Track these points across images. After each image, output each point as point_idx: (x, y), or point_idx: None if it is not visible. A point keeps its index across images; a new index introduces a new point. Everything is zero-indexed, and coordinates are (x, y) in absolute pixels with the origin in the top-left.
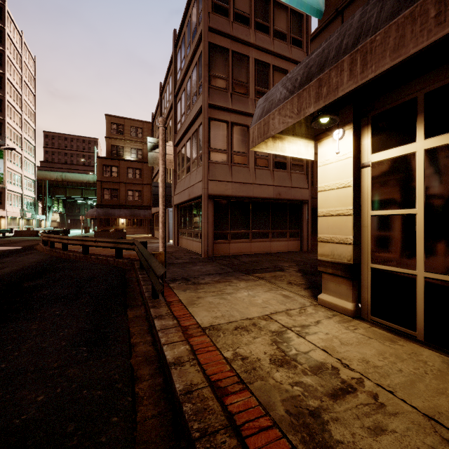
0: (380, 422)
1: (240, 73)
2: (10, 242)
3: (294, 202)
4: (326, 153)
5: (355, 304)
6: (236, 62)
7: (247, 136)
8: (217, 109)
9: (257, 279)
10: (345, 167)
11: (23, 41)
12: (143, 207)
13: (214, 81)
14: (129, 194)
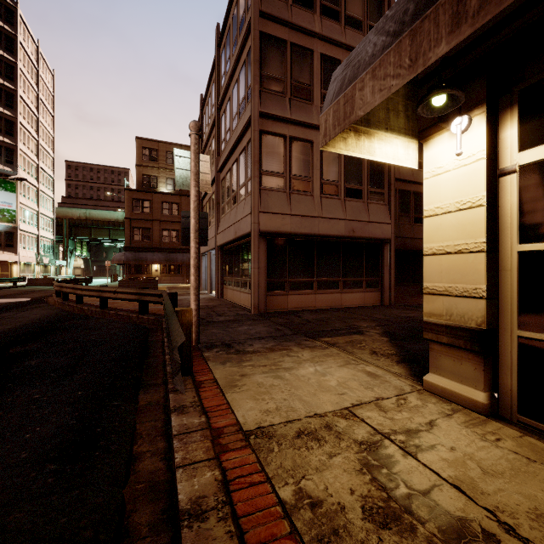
0: None
1: (301, 72)
2: (19, 293)
3: (372, 241)
4: (438, 158)
5: (489, 394)
6: (296, 57)
7: (310, 155)
8: (272, 120)
9: (327, 346)
10: (472, 175)
11: (39, 51)
12: (181, 250)
13: (267, 82)
14: (164, 235)
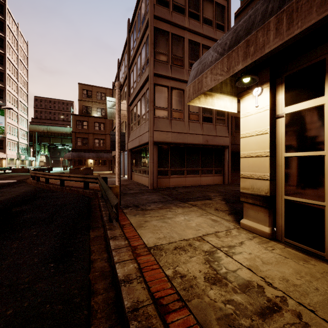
0: None
1: (177, 50)
2: (8, 177)
3: (218, 147)
4: (247, 107)
5: (271, 228)
6: (174, 41)
7: (182, 97)
8: (160, 77)
9: (191, 206)
10: (263, 118)
11: (19, 30)
12: (106, 151)
13: (158, 55)
14: (95, 142)
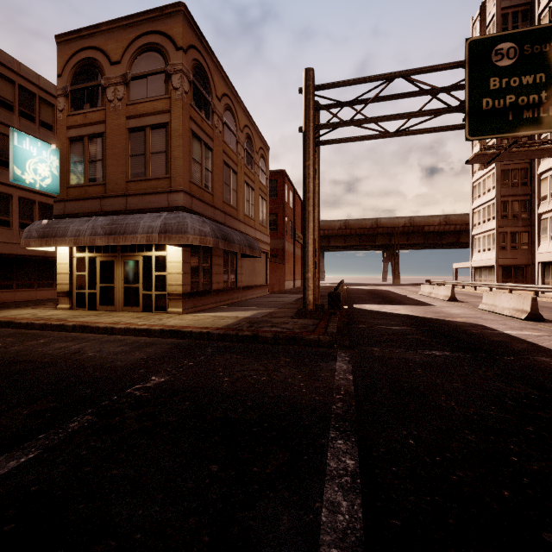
0: (58, 316)
1: (3, 150)
2: None
3: None
4: (60, 250)
5: (71, 305)
6: None
7: (11, 203)
8: None
9: (24, 308)
10: (67, 256)
11: None
12: None
13: None
14: None
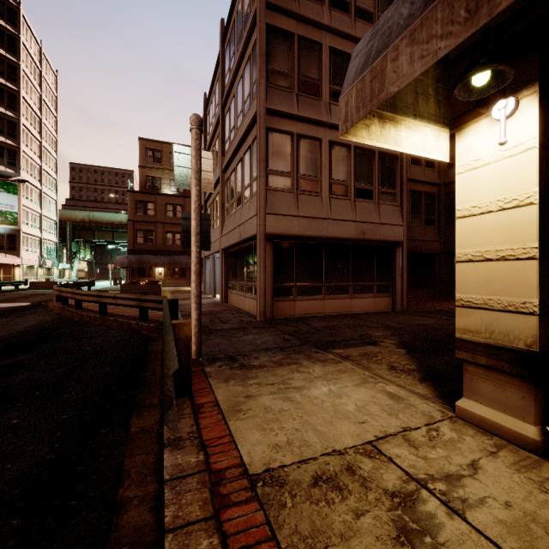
0: None
1: (309, 66)
2: (20, 297)
3: (383, 244)
4: (474, 149)
5: (541, 429)
6: (303, 51)
7: (319, 153)
8: (278, 116)
9: (340, 360)
10: (520, 168)
11: (42, 52)
12: (185, 253)
13: (273, 77)
14: (168, 237)
